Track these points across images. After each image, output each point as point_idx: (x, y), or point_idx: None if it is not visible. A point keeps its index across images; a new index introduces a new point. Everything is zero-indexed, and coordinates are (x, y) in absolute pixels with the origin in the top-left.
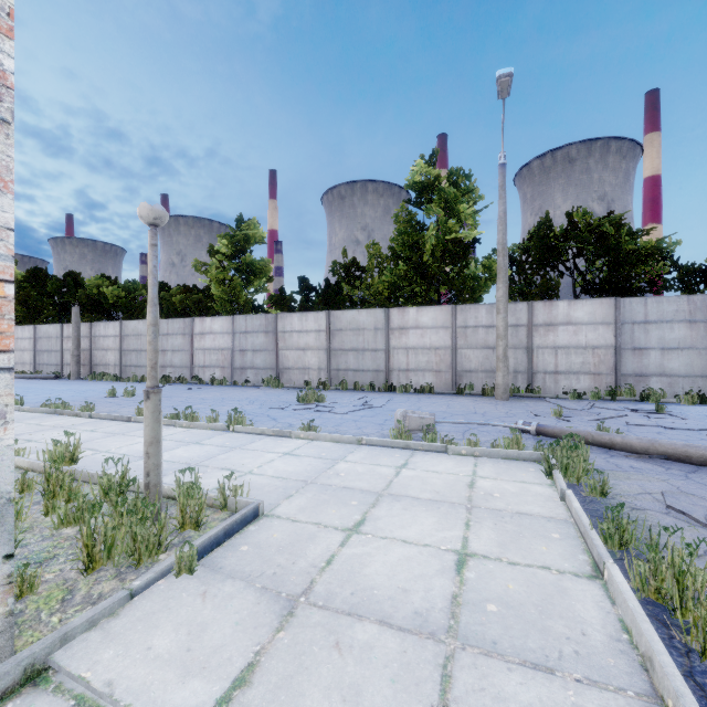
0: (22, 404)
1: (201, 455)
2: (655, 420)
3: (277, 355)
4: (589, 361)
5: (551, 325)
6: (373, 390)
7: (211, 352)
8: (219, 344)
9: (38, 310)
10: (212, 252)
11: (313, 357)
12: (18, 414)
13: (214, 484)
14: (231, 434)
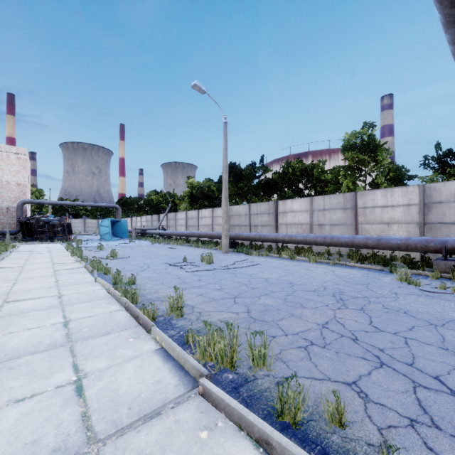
0: None
1: None
2: None
3: None
4: None
5: None
6: None
7: None
8: None
9: None
10: None
11: None
12: None
13: None
14: None
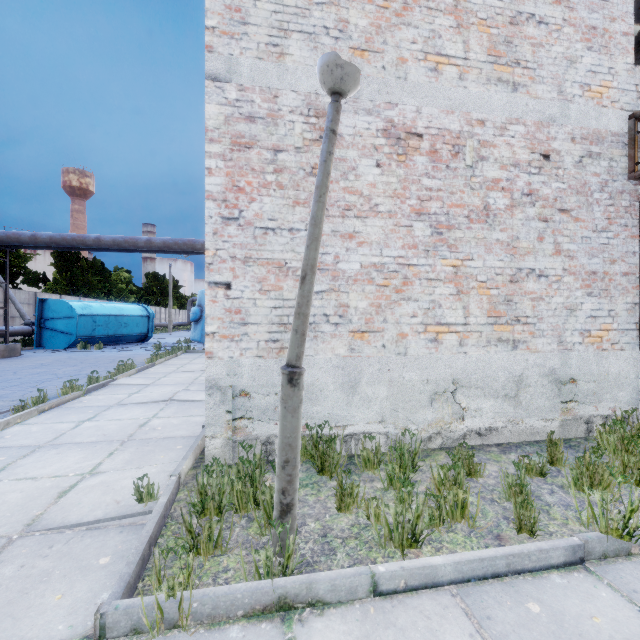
0: None
1: None
2: None
3: None
4: None
5: None
6: None
7: None
8: None
9: None
10: None
11: None
12: None
13: None
14: None
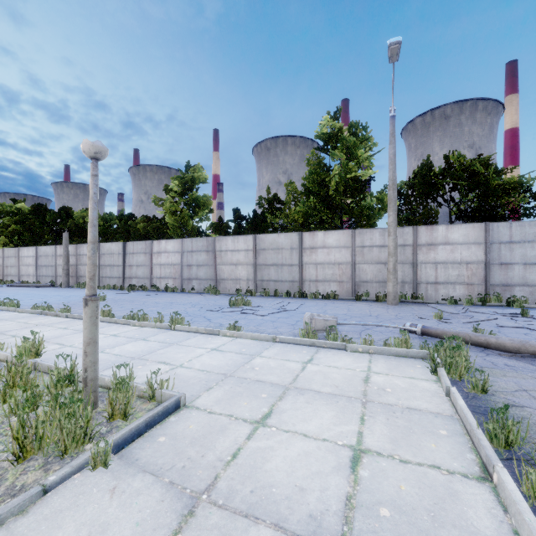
0: (19, 307)
1: (144, 350)
2: (521, 322)
3: (216, 269)
4: (463, 274)
5: (432, 245)
6: (290, 296)
7: (165, 267)
8: (171, 260)
9: (40, 236)
10: (167, 190)
11: (243, 270)
12: (13, 314)
13: (149, 376)
14: (172, 332)
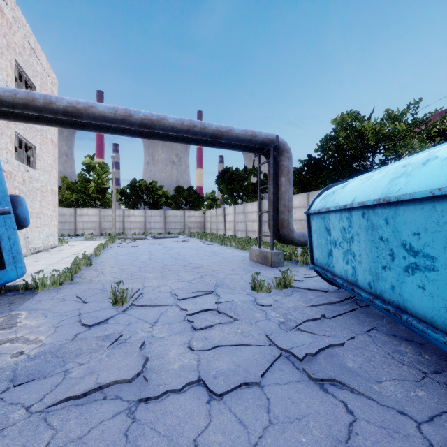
0: None
1: None
2: None
3: None
4: (139, 225)
5: (129, 216)
6: (70, 236)
7: None
8: None
9: None
10: None
11: None
12: None
13: None
14: None
